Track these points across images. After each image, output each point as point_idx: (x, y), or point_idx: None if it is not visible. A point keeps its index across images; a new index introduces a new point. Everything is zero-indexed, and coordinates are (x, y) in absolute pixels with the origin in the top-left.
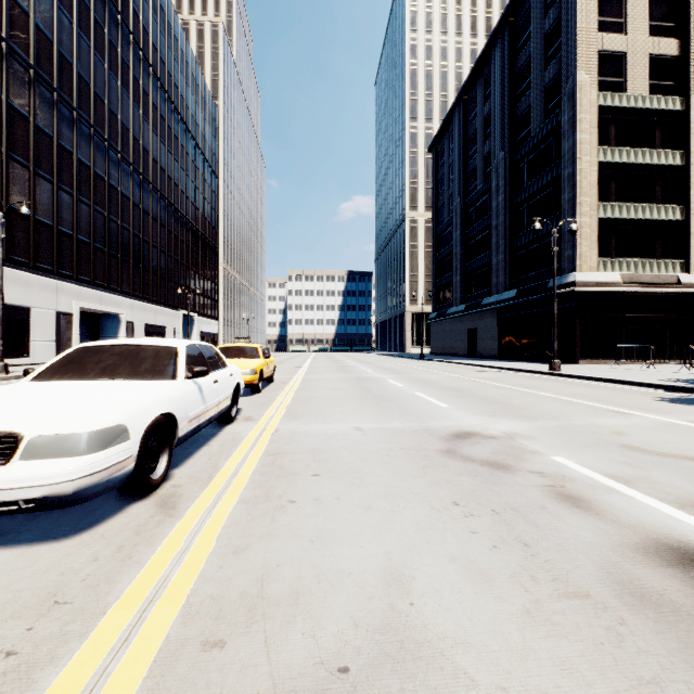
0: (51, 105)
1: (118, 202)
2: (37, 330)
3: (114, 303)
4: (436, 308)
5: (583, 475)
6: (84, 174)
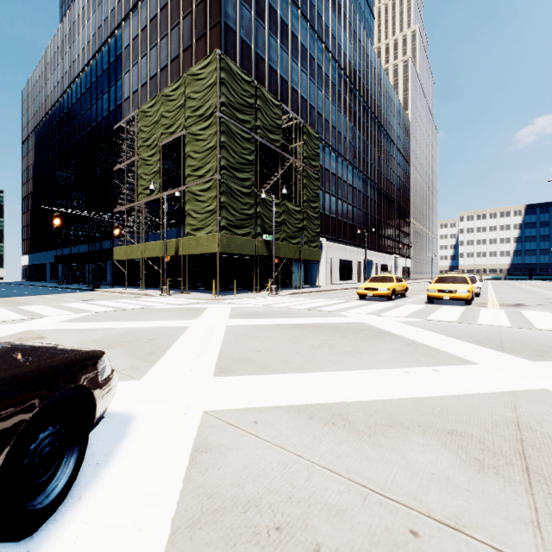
0: (356, 175)
1: (372, 205)
2: (353, 269)
3: (371, 255)
4: None
5: None
6: (363, 198)
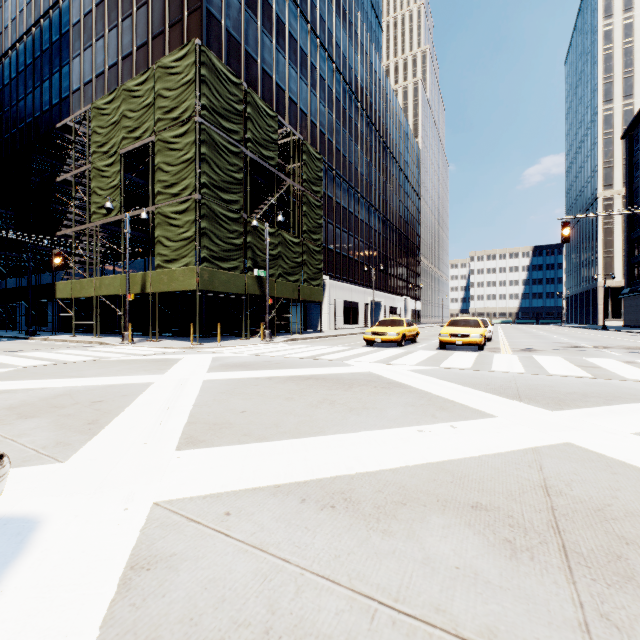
0: (363, 206)
1: (380, 240)
2: (360, 312)
3: (379, 296)
4: (629, 284)
5: (580, 344)
6: (370, 232)
